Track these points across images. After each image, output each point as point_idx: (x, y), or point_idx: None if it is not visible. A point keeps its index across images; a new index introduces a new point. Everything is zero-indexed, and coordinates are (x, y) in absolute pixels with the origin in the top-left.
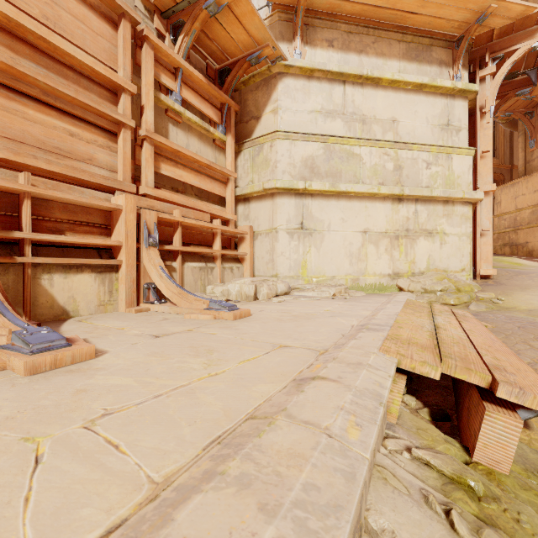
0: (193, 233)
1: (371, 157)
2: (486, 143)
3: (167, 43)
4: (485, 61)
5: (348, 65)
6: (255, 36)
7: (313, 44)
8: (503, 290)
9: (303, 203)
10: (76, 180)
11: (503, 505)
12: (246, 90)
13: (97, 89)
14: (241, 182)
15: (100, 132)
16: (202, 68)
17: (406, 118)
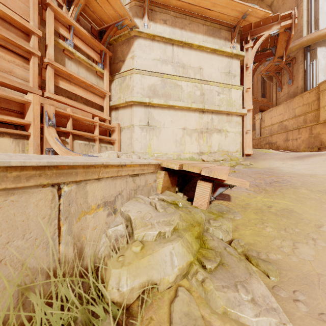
0: (81, 124)
1: (188, 87)
2: (248, 84)
3: (64, 10)
4: (248, 40)
5: (174, 35)
6: (119, 12)
7: (155, 21)
8: (255, 160)
9: (149, 111)
10: (0, 83)
11: (188, 209)
12: (117, 44)
13: (15, 30)
14: (114, 98)
15: (17, 56)
16: (88, 28)
17: (207, 67)
